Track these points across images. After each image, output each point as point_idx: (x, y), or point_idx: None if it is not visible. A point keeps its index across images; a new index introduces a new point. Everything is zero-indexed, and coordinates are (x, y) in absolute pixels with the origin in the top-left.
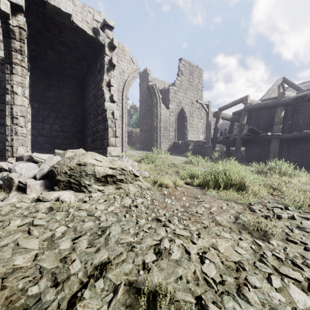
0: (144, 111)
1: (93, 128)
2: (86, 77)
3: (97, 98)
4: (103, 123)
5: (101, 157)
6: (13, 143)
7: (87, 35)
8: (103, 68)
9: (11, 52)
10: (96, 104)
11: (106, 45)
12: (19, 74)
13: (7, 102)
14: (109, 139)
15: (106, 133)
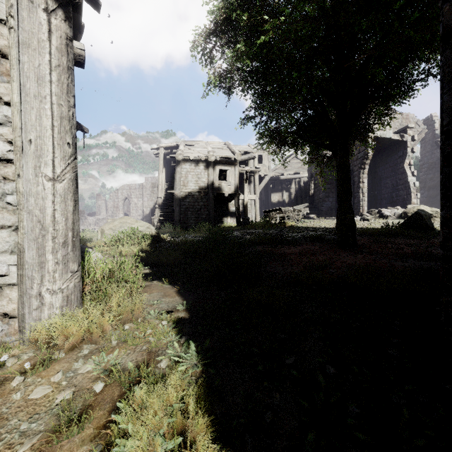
0: (427, 165)
1: (391, 193)
2: (379, 157)
3: (396, 174)
4: (405, 190)
5: (426, 207)
6: (363, 205)
7: (395, 140)
8: (405, 155)
9: (364, 165)
10: (395, 178)
11: (408, 141)
12: (365, 174)
13: (360, 187)
14: (412, 200)
15: (408, 196)
